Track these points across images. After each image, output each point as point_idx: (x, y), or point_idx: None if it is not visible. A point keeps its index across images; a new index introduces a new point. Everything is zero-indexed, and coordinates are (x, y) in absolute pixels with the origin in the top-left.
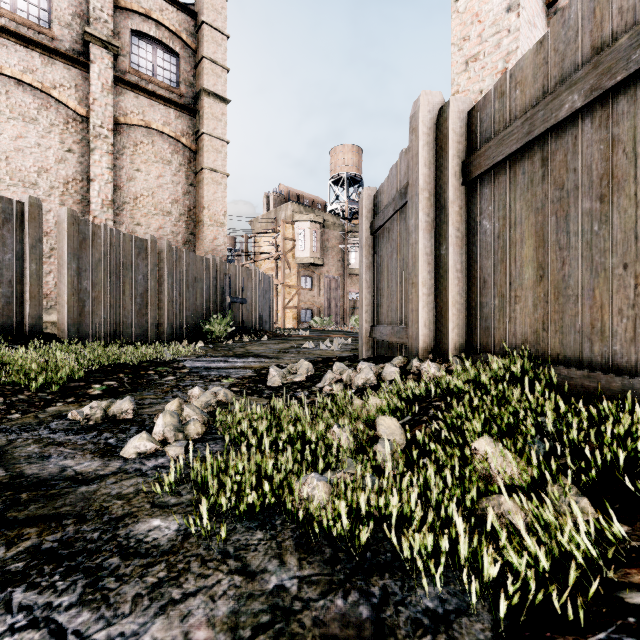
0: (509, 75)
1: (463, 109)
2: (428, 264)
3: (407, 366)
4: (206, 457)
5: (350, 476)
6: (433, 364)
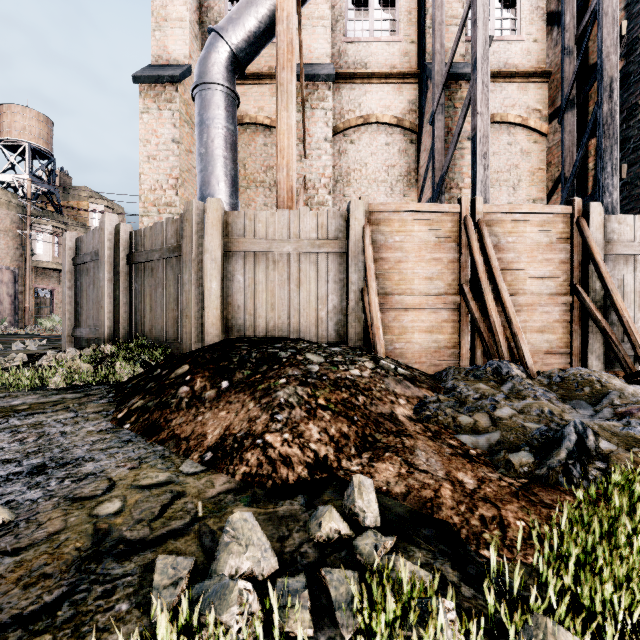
0: (143, 230)
1: (127, 230)
2: (110, 298)
3: (98, 348)
4: (2, 380)
5: (70, 381)
6: (111, 345)
